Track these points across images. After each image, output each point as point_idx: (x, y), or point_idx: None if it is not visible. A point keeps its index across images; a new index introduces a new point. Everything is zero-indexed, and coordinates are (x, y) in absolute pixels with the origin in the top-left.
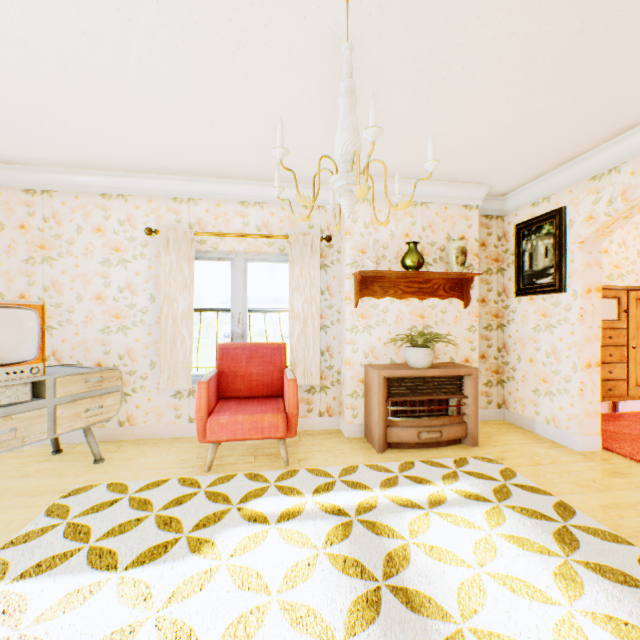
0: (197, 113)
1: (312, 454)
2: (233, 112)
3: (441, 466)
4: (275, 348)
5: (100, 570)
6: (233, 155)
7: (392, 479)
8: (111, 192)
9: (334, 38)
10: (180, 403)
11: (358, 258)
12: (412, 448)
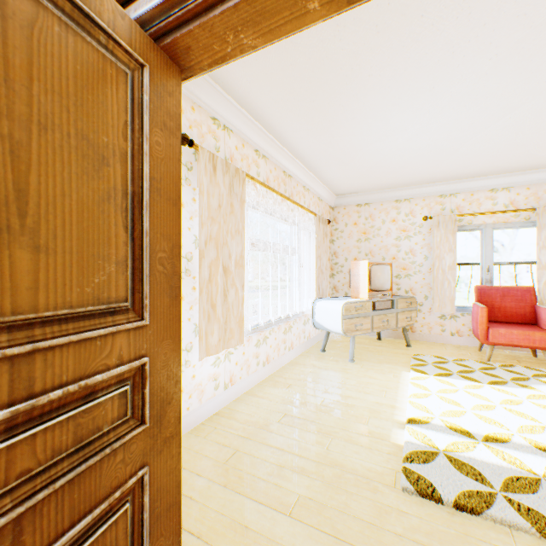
0: (490, 151)
1: None
2: (518, 144)
3: None
4: (523, 290)
5: (472, 382)
6: (497, 164)
7: None
8: (401, 199)
9: None
10: (443, 322)
11: None
12: None
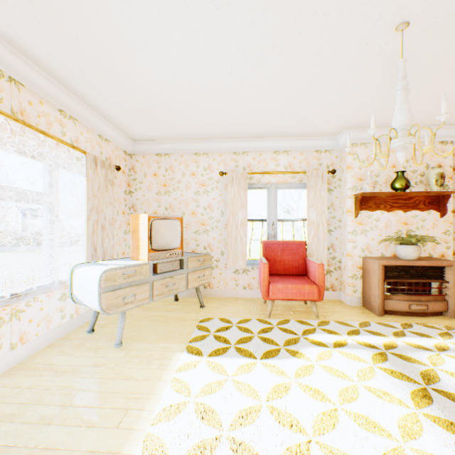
0: (269, 103)
1: (330, 313)
2: (292, 100)
3: (433, 328)
4: (298, 244)
5: (247, 358)
6: (278, 124)
7: (399, 332)
8: (200, 152)
9: (380, 52)
10: (237, 277)
11: (357, 184)
12: (403, 315)
